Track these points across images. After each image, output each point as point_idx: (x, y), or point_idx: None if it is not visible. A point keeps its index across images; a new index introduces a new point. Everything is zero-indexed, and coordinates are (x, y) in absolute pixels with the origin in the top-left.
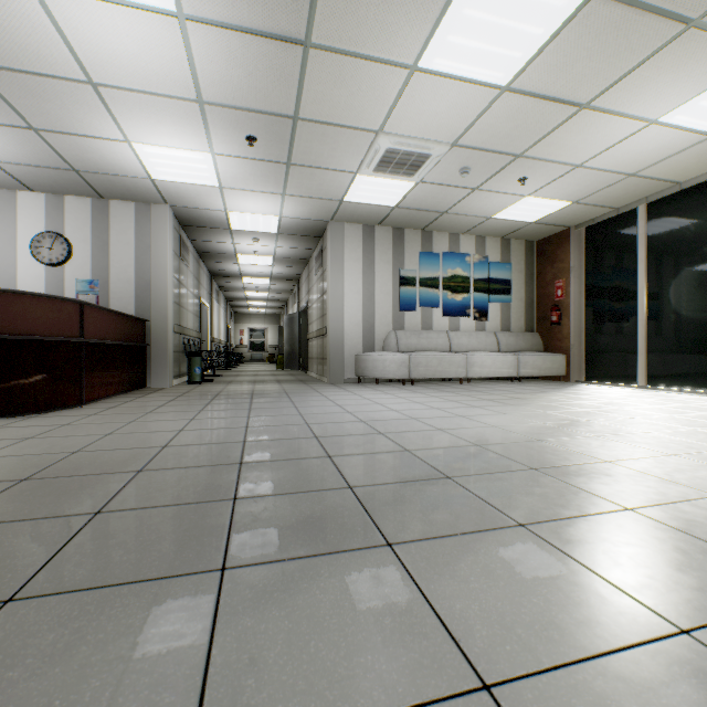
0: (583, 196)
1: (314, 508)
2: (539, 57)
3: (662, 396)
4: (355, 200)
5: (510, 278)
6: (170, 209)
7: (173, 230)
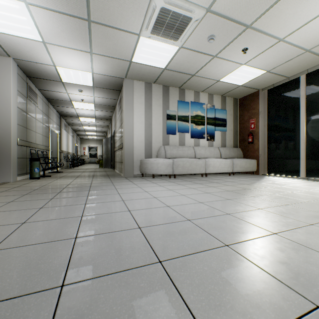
0: (274, 66)
1: None
2: None
3: None
4: (139, 61)
5: (226, 118)
6: (13, 61)
7: (19, 77)
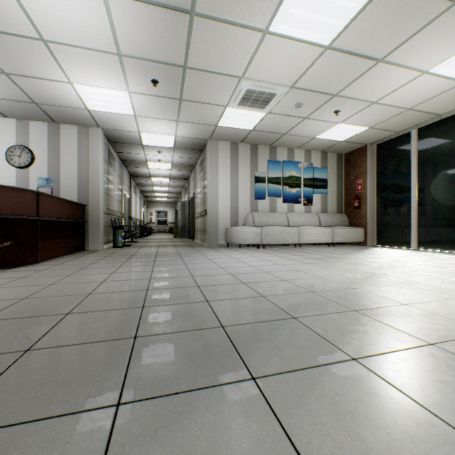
0: (376, 123)
1: (195, 345)
2: (351, 25)
3: (429, 255)
4: (225, 125)
5: (327, 178)
6: (101, 130)
7: (104, 145)
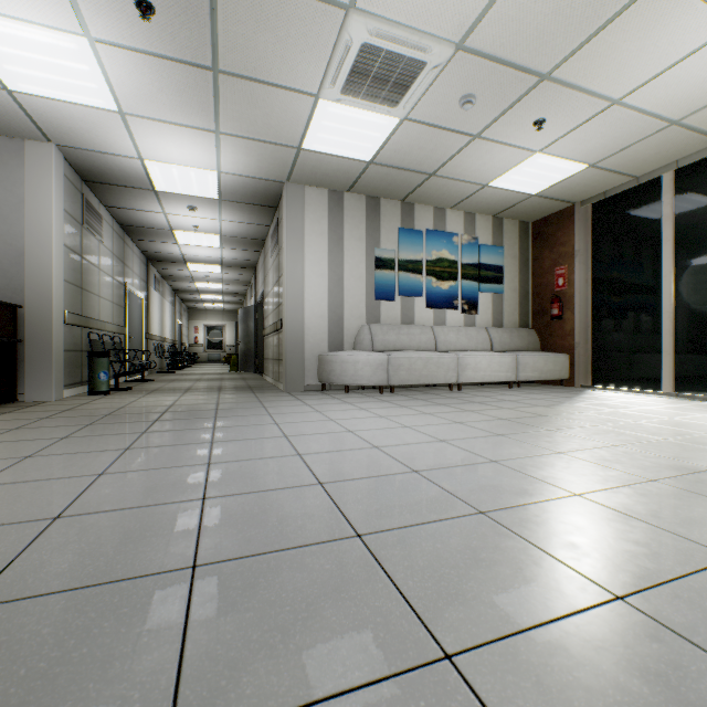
0: (605, 155)
1: None
2: None
3: None
4: (317, 148)
5: (503, 265)
6: (57, 150)
7: (67, 183)
